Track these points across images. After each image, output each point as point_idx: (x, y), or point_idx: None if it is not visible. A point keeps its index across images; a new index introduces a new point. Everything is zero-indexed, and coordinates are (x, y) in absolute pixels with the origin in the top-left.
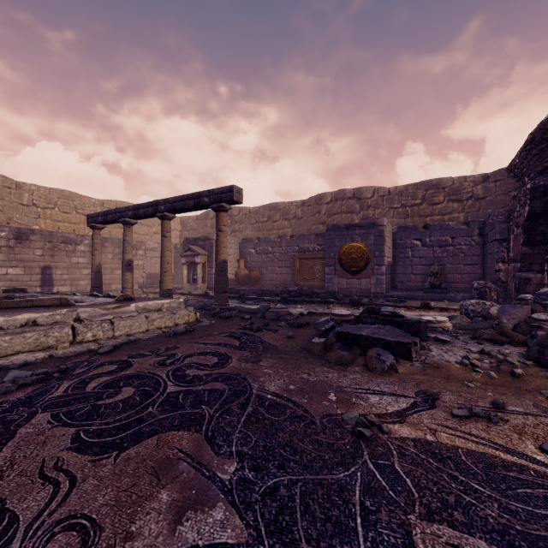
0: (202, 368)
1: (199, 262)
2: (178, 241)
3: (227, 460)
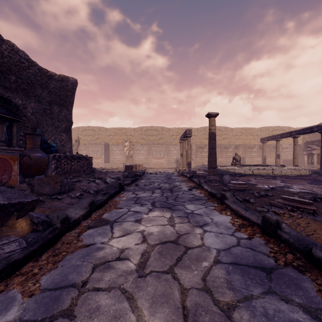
0: (308, 178)
1: (314, 153)
2: (301, 141)
3: (309, 181)
